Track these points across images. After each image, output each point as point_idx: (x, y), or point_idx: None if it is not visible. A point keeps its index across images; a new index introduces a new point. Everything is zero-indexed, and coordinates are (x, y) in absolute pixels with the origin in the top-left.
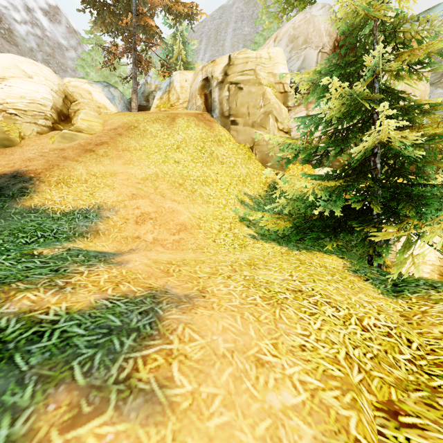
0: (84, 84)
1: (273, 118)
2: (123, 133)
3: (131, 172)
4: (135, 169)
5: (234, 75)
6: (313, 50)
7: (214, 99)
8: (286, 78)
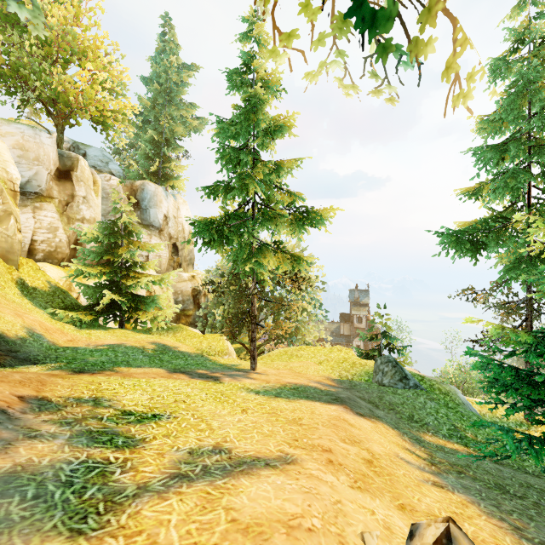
0: None
1: (15, 218)
2: None
3: None
4: None
5: None
6: (45, 170)
7: None
8: (16, 179)
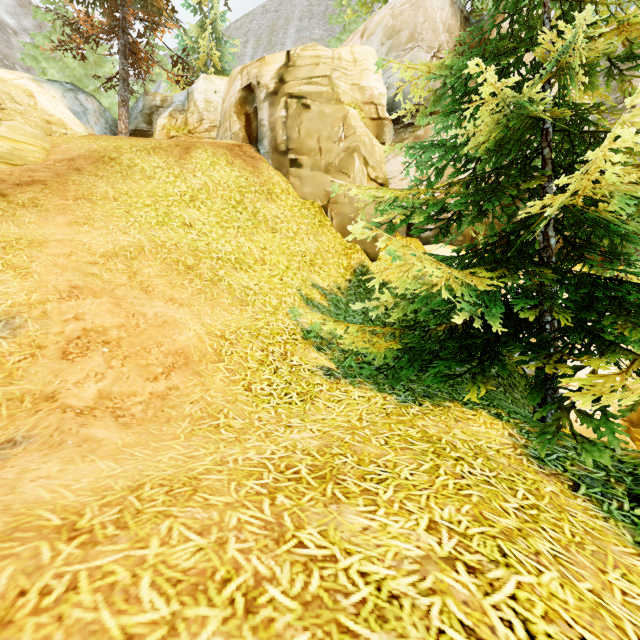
0: (21, 78)
1: (361, 158)
2: (85, 168)
3: (81, 239)
4: (93, 234)
5: (295, 82)
6: (424, 53)
7: (262, 121)
8: (380, 96)
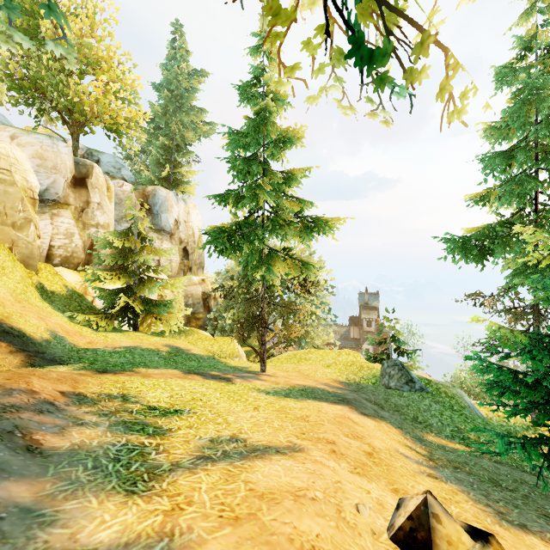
0: None
1: (34, 225)
2: None
3: None
4: None
5: None
6: (62, 178)
7: None
8: (36, 187)
